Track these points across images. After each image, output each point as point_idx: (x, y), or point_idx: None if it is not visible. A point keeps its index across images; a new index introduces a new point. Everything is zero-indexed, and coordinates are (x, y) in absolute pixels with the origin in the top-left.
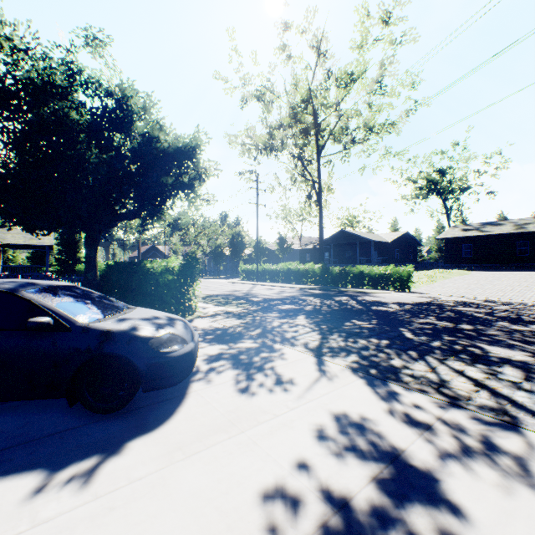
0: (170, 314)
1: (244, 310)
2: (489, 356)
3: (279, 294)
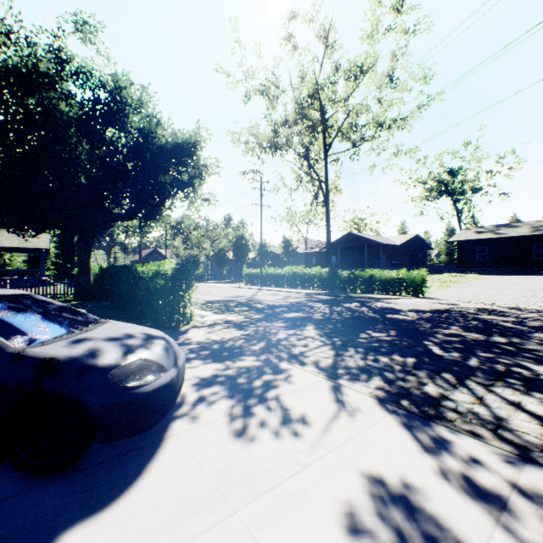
0: (150, 330)
1: (246, 319)
2: None
3: (284, 300)
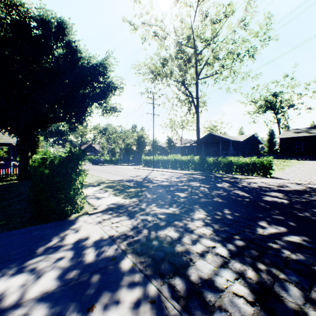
0: None
1: (138, 202)
2: None
3: (170, 180)
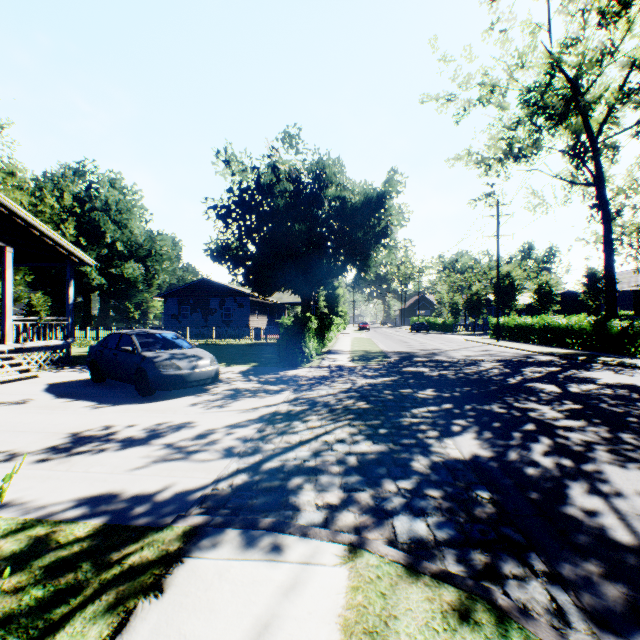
0: (204, 354)
1: (359, 366)
2: (414, 439)
3: (468, 357)
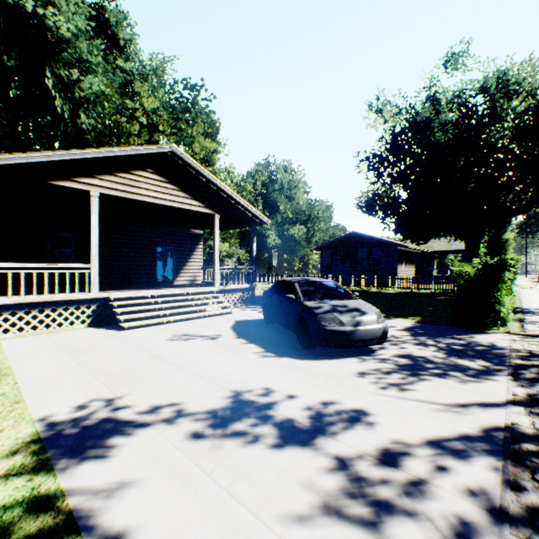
0: (367, 308)
1: None
2: None
3: None
